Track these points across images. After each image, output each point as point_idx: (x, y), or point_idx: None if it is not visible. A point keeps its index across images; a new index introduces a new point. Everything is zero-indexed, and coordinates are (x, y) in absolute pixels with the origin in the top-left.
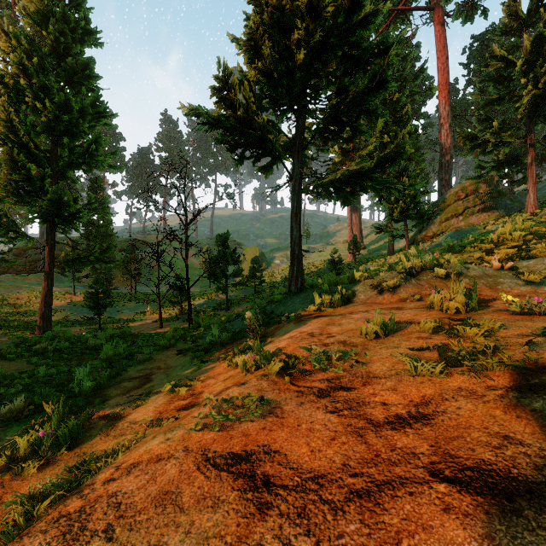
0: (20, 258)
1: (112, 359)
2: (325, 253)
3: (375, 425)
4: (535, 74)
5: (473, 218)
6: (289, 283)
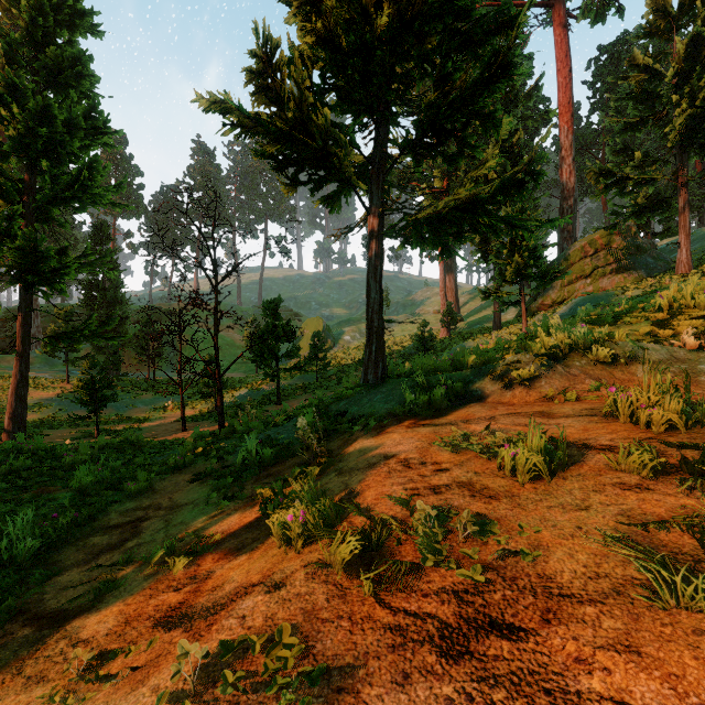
0: None
1: (88, 490)
2: (410, 327)
3: None
4: (692, 88)
5: (605, 281)
6: (365, 370)
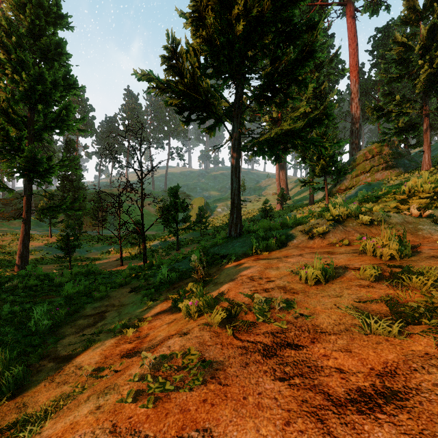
0: (7, 206)
1: (72, 296)
2: (258, 203)
3: (336, 403)
4: (430, 56)
5: (378, 175)
6: (230, 229)
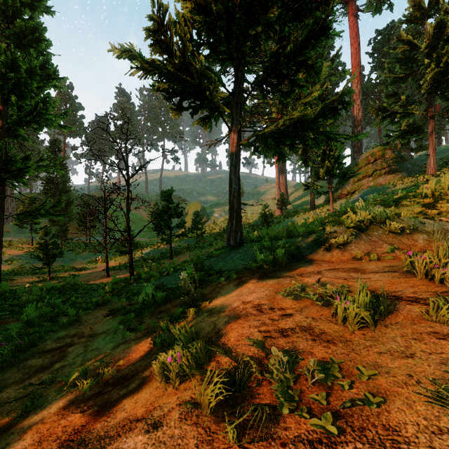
0: None
1: (34, 322)
2: (257, 208)
3: None
4: (437, 55)
5: (381, 179)
6: (228, 237)
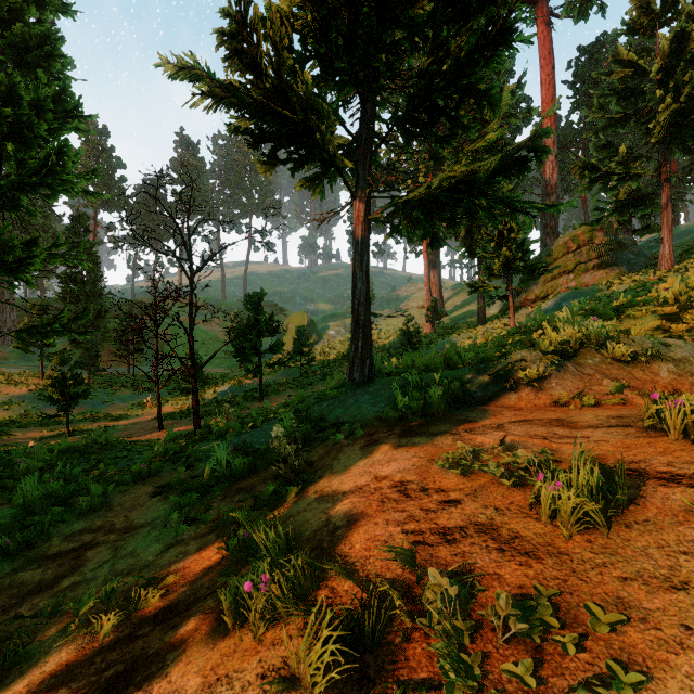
0: None
1: (34, 506)
2: (395, 322)
3: None
4: (676, 83)
5: (587, 277)
6: (350, 368)
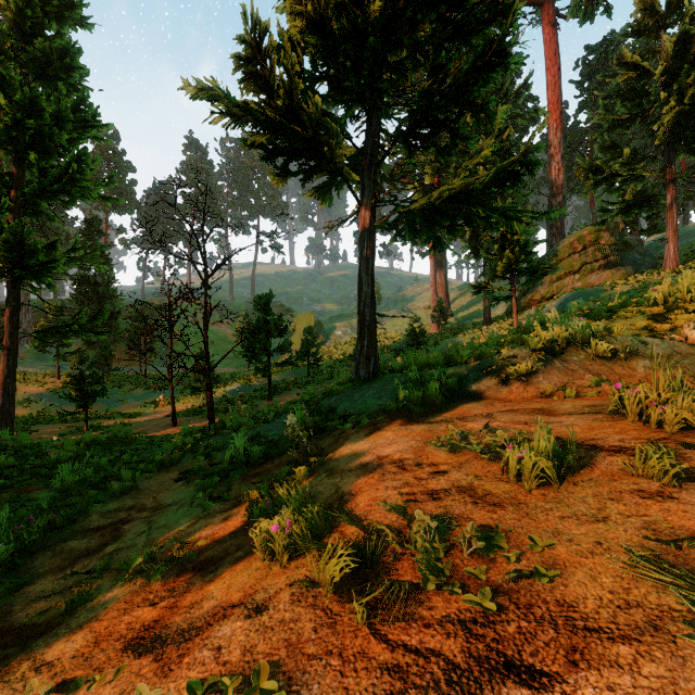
0: None
1: (70, 489)
2: (401, 322)
3: None
4: (680, 85)
5: (593, 277)
6: (356, 365)
